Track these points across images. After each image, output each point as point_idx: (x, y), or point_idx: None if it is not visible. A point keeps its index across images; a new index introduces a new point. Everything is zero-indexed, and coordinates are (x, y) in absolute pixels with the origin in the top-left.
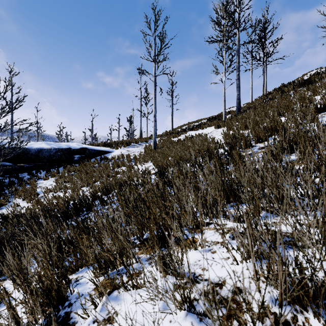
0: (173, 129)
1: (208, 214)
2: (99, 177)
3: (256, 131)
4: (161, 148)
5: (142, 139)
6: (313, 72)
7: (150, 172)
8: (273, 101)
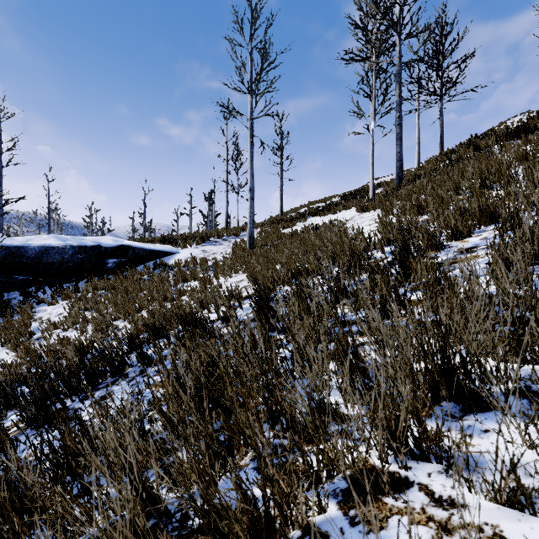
0: (283, 214)
1: (392, 446)
2: (147, 301)
3: (446, 217)
4: (263, 247)
5: (229, 230)
6: (517, 118)
7: (240, 296)
8: (464, 163)
